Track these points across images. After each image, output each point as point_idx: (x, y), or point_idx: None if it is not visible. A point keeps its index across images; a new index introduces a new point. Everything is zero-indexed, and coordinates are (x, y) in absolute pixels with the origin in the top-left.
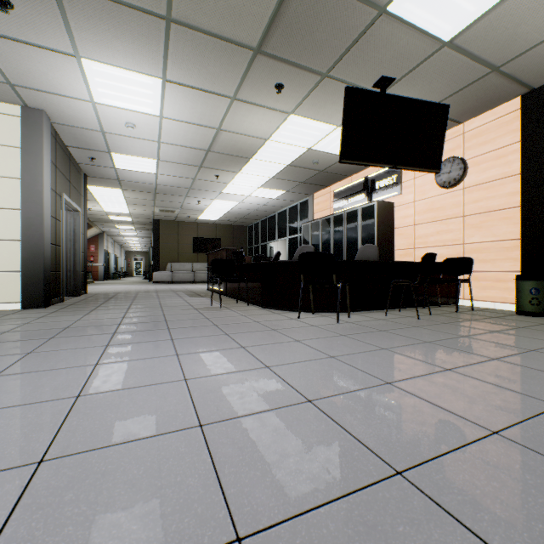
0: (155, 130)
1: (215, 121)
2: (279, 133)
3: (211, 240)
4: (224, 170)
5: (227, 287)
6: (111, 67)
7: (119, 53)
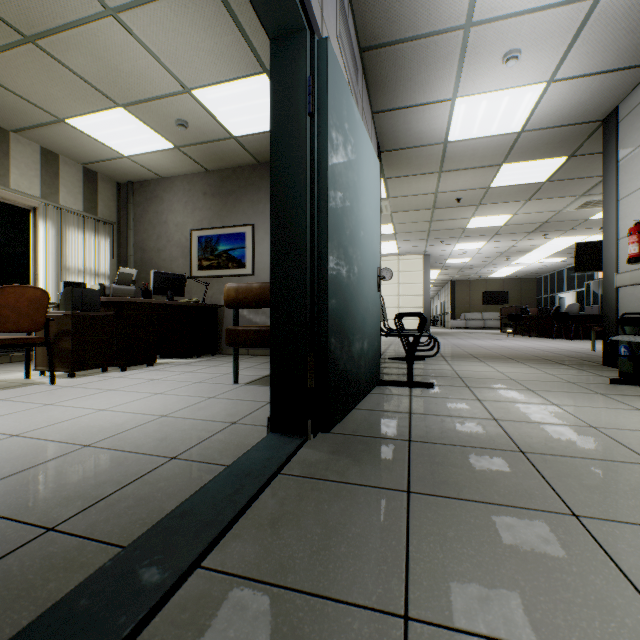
0: (476, 251)
1: (509, 245)
2: (550, 242)
3: (498, 293)
4: (513, 256)
5: (515, 329)
6: (466, 243)
7: (472, 241)
